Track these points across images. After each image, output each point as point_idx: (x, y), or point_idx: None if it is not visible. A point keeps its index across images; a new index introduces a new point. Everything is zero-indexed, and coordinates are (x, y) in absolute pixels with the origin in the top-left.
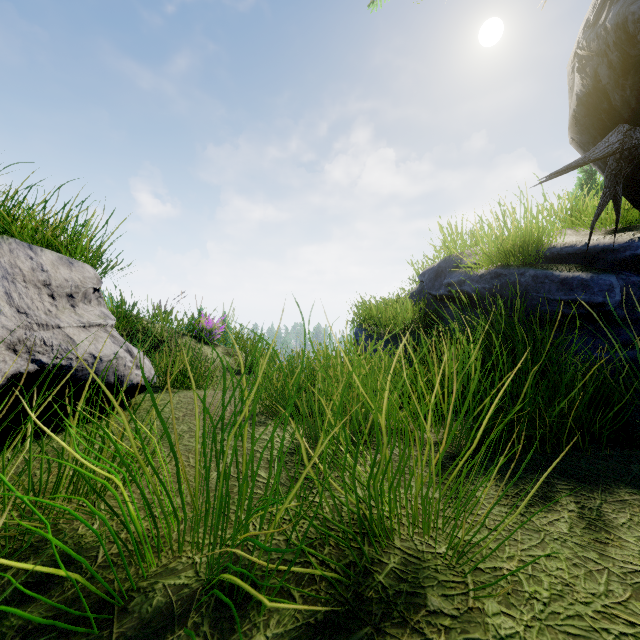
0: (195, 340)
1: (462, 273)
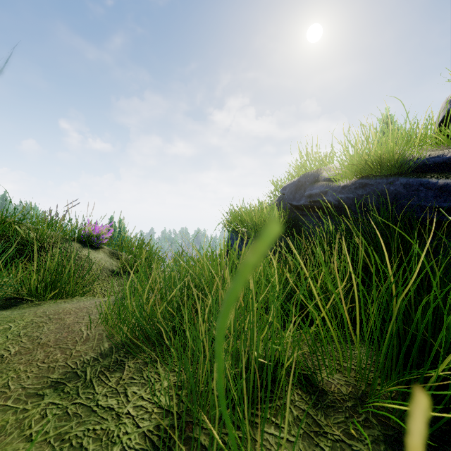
0: (80, 245)
1: (323, 185)
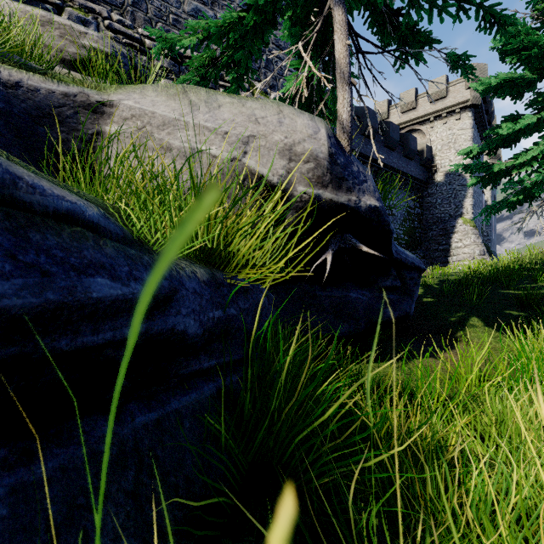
0: None
1: (128, 257)
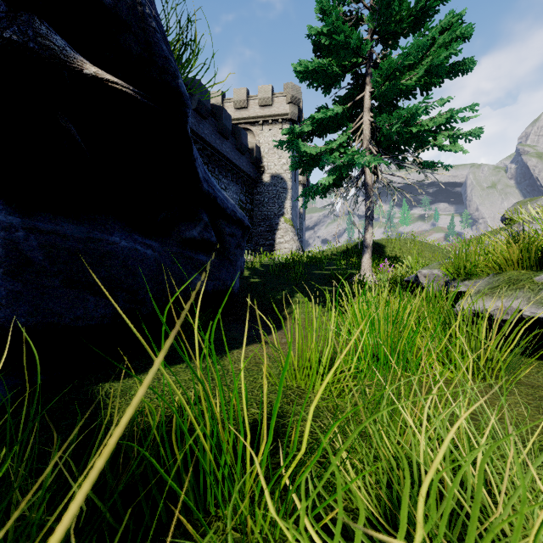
0: None
1: None
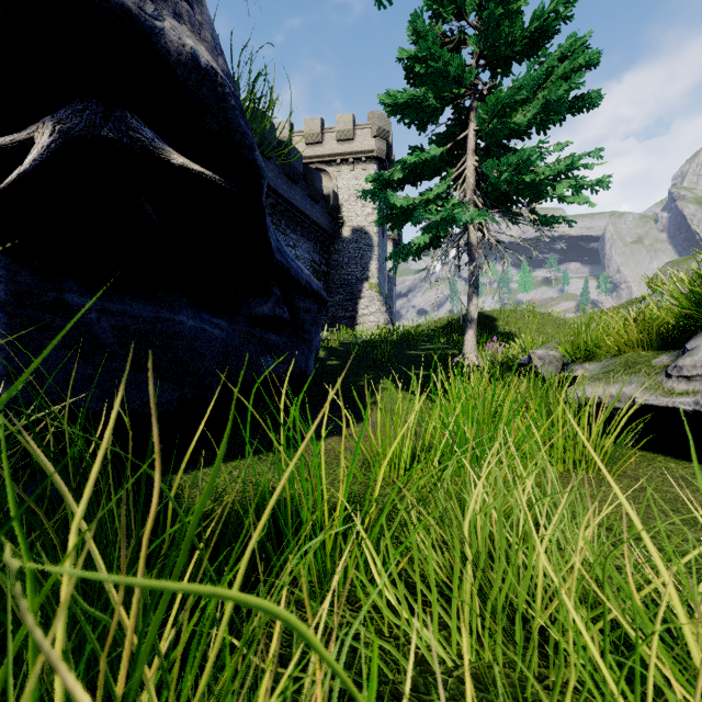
0: None
1: None
